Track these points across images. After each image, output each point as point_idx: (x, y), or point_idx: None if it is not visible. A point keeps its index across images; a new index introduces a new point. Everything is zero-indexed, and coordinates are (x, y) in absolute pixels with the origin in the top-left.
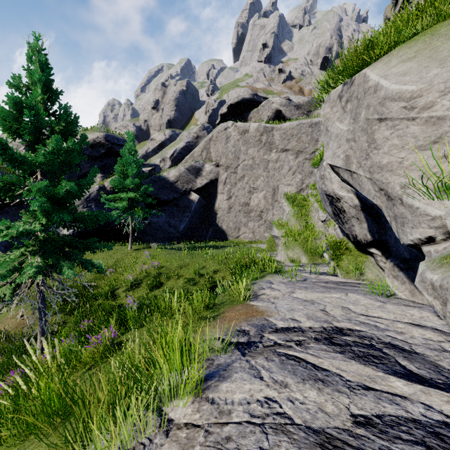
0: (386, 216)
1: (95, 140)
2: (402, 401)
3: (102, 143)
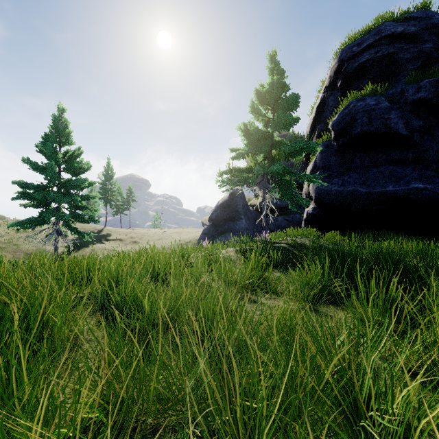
0: None
1: (330, 75)
2: None
3: (337, 72)
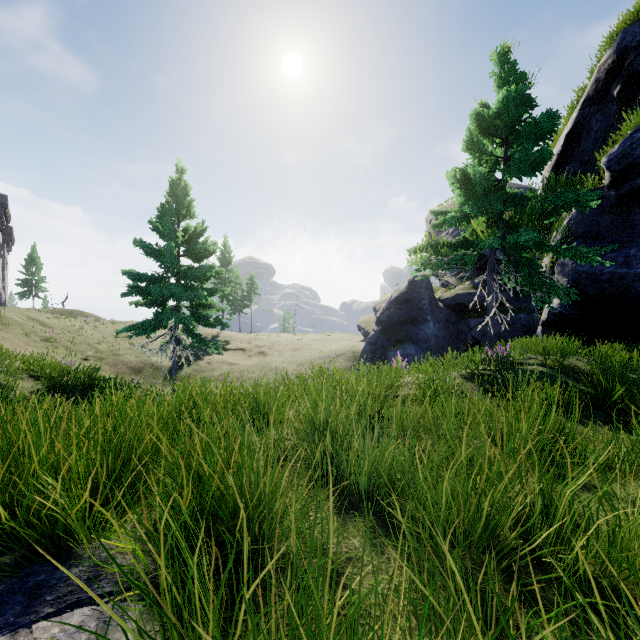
0: None
1: (597, 78)
2: None
3: (611, 71)
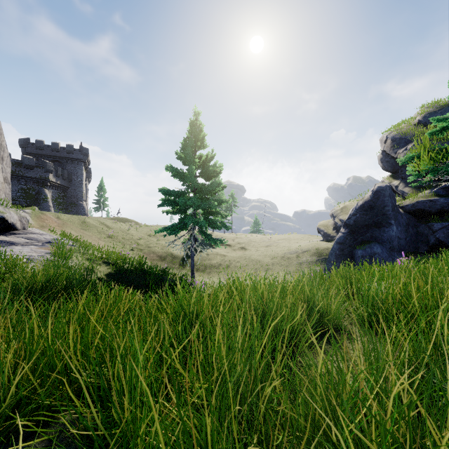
0: None
1: None
2: (13, 236)
3: None
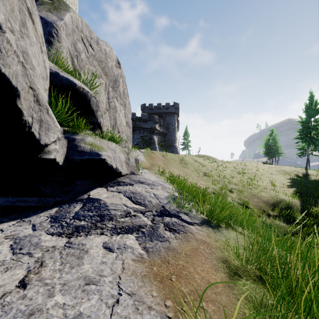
0: (26, 115)
1: None
2: (114, 190)
3: None
